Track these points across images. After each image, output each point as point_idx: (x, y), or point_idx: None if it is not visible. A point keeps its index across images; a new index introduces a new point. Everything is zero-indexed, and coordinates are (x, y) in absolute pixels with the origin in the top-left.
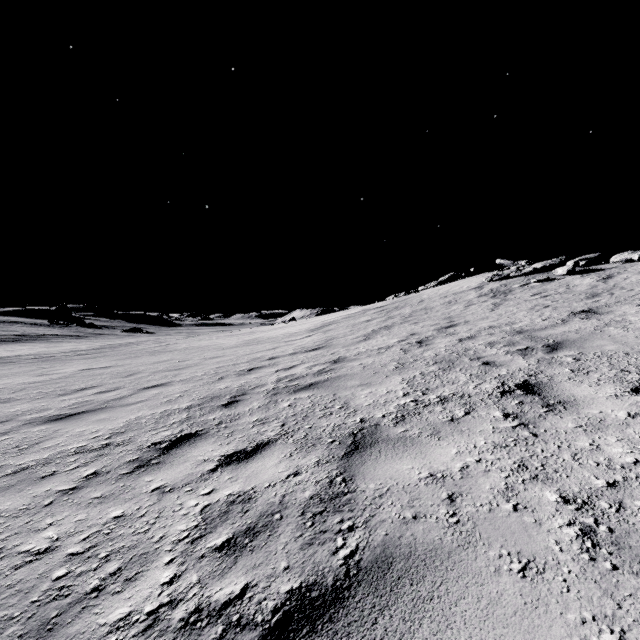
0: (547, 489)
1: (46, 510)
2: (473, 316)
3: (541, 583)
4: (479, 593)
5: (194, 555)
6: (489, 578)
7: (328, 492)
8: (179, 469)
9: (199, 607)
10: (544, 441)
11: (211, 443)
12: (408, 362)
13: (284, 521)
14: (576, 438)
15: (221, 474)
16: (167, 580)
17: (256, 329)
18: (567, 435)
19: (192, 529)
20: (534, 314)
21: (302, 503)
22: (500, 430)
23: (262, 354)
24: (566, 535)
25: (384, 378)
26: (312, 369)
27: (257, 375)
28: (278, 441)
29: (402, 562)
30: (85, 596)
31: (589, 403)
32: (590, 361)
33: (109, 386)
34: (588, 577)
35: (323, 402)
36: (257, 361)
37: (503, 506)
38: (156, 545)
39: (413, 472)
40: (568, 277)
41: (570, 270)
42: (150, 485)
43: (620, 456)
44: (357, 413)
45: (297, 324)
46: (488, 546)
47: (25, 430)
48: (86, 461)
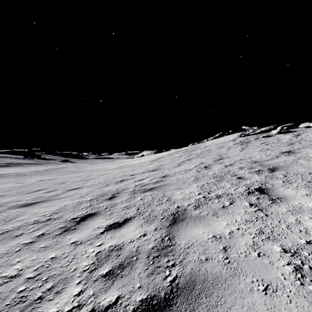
0: (275, 244)
1: (16, 254)
2: (231, 154)
3: (275, 297)
4: (242, 303)
5: (91, 279)
6: (247, 294)
7: (161, 245)
8: (85, 232)
9: (93, 309)
10: (271, 218)
11: (101, 218)
12: (200, 177)
13: (138, 261)
14: (288, 217)
15: (106, 235)
16: (77, 293)
17: (124, 160)
18: (283, 215)
19: (91, 265)
20: (262, 153)
21: (147, 251)
22: (248, 212)
23: (127, 173)
24: (287, 270)
25: (188, 185)
26: (152, 180)
27: (125, 183)
28: (135, 217)
29: (200, 284)
30: (34, 302)
31: (293, 198)
32: (292, 177)
33: (52, 189)
34: (300, 294)
35: (158, 197)
36: (125, 176)
37: (252, 254)
38: (72, 273)
39: (204, 235)
40: (278, 135)
41: (279, 131)
42: (70, 240)
43: (311, 227)
44: (175, 203)
45: (145, 158)
46: (246, 276)
47: (9, 211)
48: (38, 228)
